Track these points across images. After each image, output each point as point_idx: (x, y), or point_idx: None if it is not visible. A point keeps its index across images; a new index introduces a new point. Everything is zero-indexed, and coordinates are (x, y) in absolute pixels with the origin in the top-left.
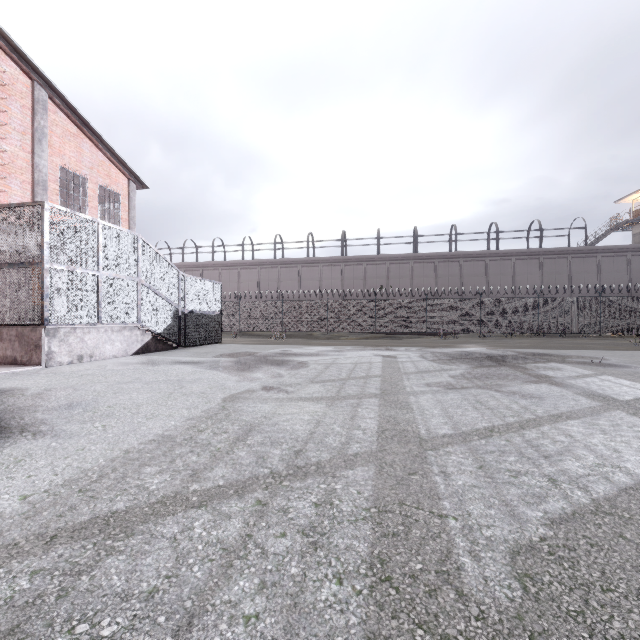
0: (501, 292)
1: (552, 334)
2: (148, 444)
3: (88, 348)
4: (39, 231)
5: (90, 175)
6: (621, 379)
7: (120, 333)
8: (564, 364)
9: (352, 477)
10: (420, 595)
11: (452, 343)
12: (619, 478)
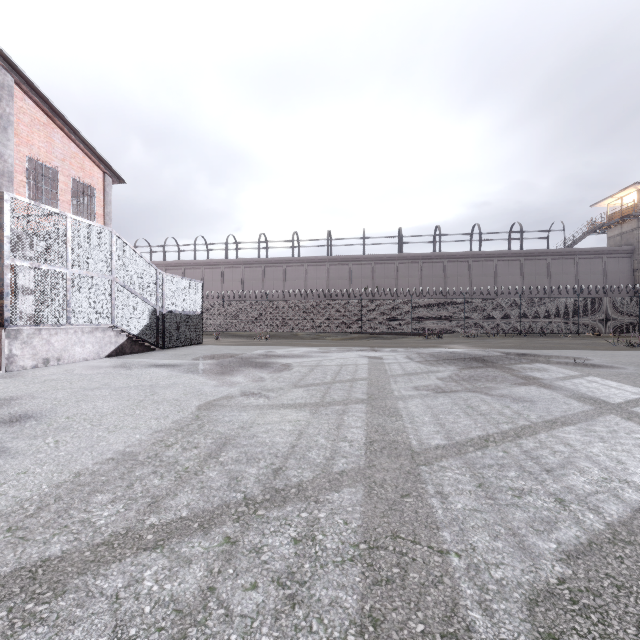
0: (484, 293)
1: (533, 334)
2: (105, 464)
3: (55, 351)
4: None
5: (62, 167)
6: (607, 380)
7: (91, 334)
8: (549, 365)
9: (338, 502)
10: None
11: (437, 343)
12: (630, 495)
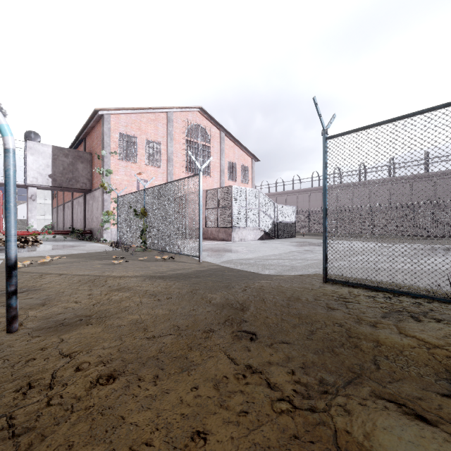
0: None
1: None
2: (270, 255)
3: (243, 236)
4: (230, 195)
5: (237, 162)
6: None
7: (253, 231)
8: None
9: (313, 261)
10: (311, 266)
11: None
12: (385, 267)
